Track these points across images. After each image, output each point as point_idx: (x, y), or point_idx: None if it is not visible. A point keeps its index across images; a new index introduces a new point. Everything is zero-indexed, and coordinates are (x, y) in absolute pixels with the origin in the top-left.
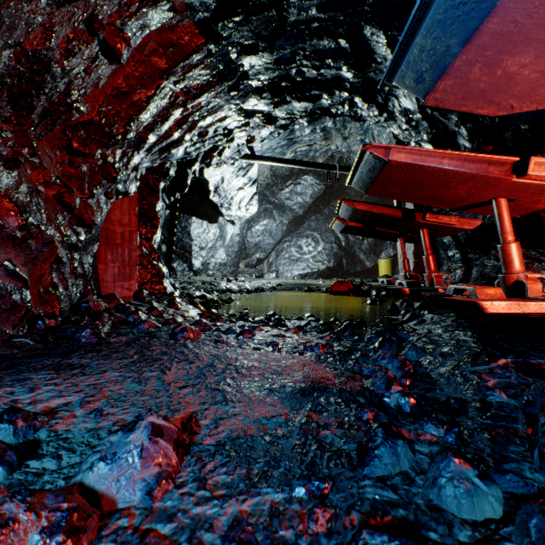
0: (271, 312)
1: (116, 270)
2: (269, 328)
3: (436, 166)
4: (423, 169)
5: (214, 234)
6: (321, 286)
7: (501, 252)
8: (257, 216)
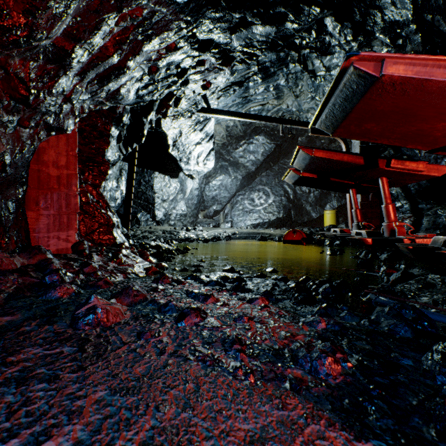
0: (228, 267)
1: (50, 218)
2: (226, 295)
3: None
4: (424, 88)
5: (175, 188)
6: (273, 235)
7: None
8: (214, 172)
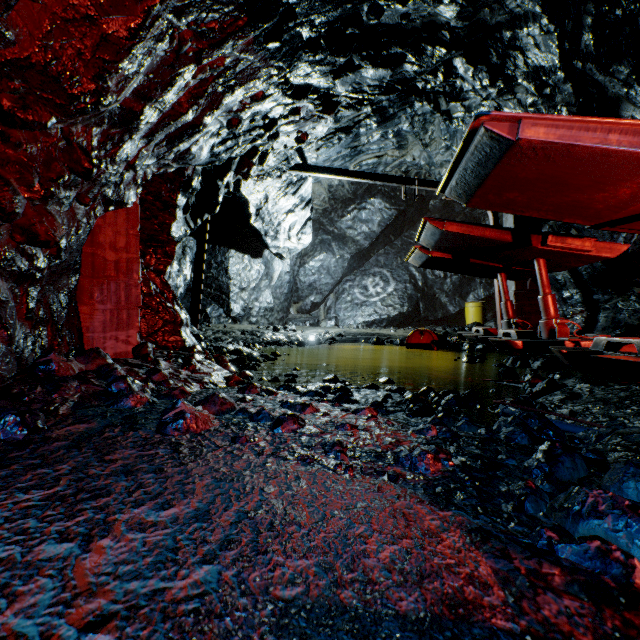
0: (330, 376)
1: (107, 314)
2: (328, 406)
3: (597, 145)
4: (572, 154)
5: (257, 272)
6: (393, 337)
7: None
8: (312, 250)
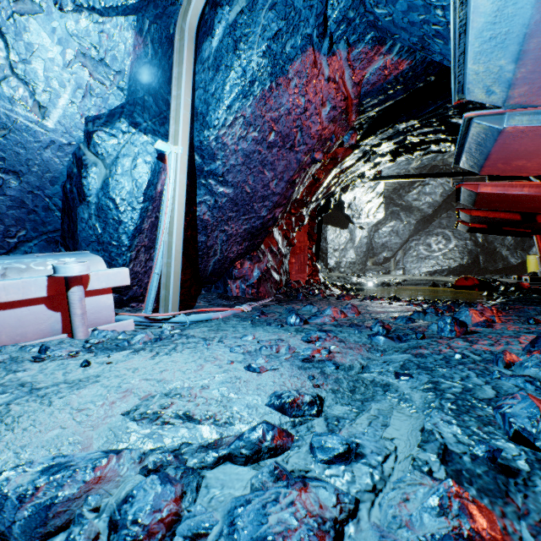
0: (392, 295)
1: (297, 267)
2: (389, 300)
3: (517, 193)
4: (509, 195)
5: (345, 238)
6: (449, 282)
7: None
8: (384, 219)
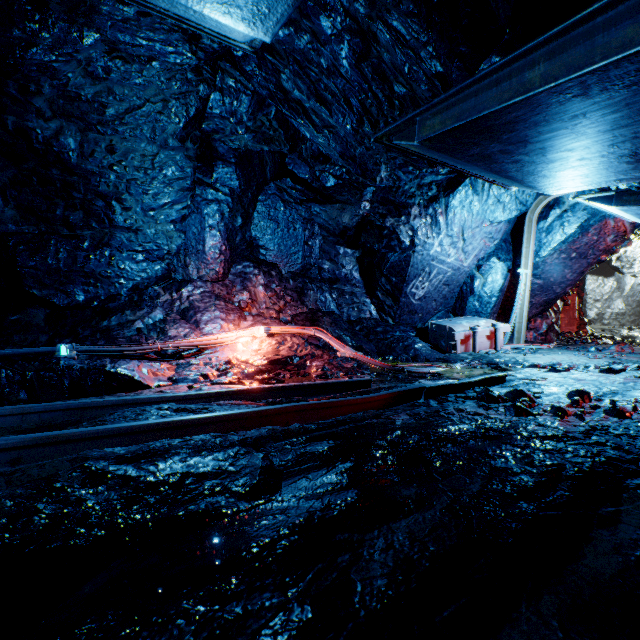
0: None
1: (565, 321)
2: None
3: None
4: None
5: (609, 287)
6: None
7: None
8: None
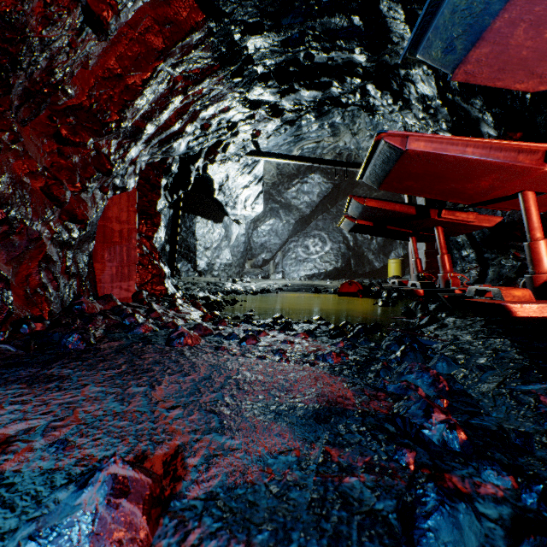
0: (277, 315)
1: (113, 270)
2: (275, 332)
3: (459, 155)
4: (444, 159)
5: (219, 234)
6: (329, 287)
7: (529, 250)
8: (263, 216)
